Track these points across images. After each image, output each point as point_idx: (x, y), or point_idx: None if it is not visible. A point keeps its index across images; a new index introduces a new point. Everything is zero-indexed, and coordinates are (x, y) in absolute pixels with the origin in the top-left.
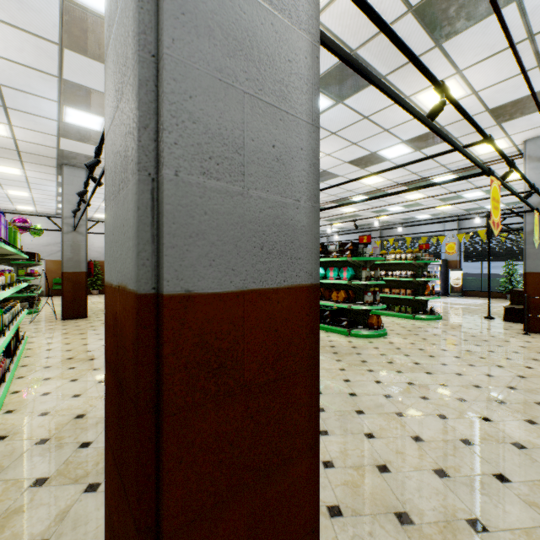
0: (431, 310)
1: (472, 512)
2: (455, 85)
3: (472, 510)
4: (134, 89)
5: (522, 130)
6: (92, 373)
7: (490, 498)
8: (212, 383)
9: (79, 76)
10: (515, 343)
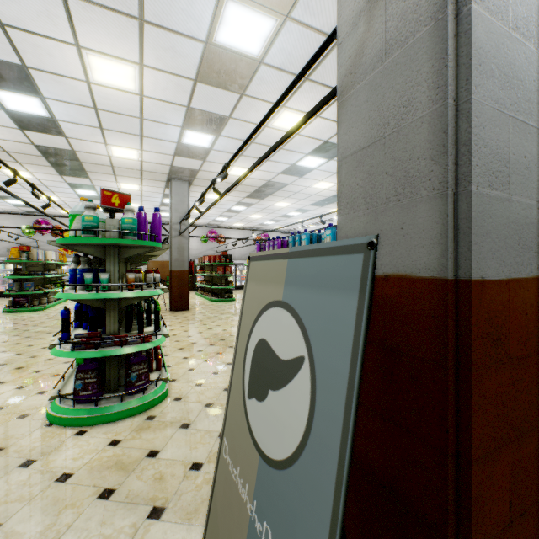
0: None
1: None
2: None
3: None
4: (435, 127)
5: None
6: (218, 356)
7: None
8: (492, 351)
9: (203, 103)
10: None
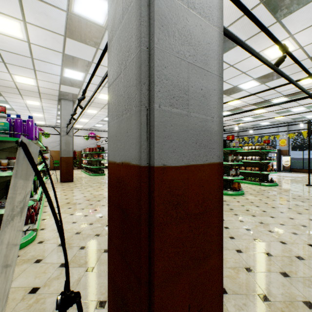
0: (271, 180)
1: (306, 297)
2: (288, 44)
3: (305, 296)
4: (137, 65)
5: None
6: (80, 211)
7: None
8: (174, 212)
9: (73, 51)
10: None
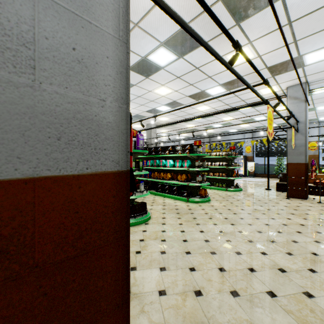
0: (236, 185)
1: (252, 321)
2: (248, 51)
3: (252, 319)
4: None
5: (286, 81)
6: None
7: (264, 309)
8: None
9: None
10: (282, 204)
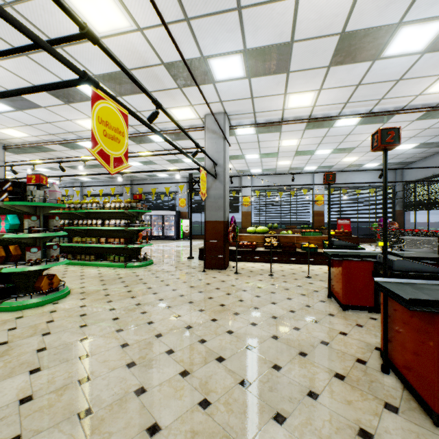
0: (144, 257)
1: None
2: (112, 3)
3: None
4: None
5: (200, 102)
6: None
7: None
8: None
9: None
10: (190, 284)
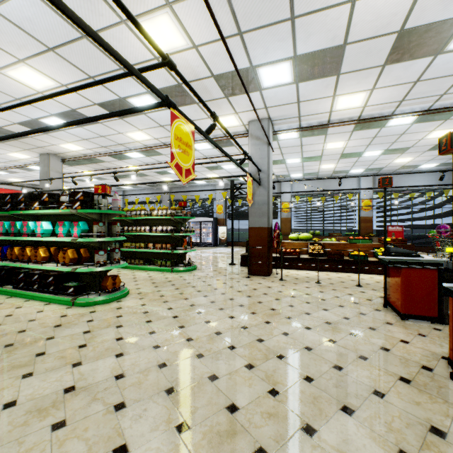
0: (188, 262)
1: None
2: (172, 26)
3: None
4: None
5: (245, 110)
6: None
7: None
8: None
9: None
10: (237, 288)
